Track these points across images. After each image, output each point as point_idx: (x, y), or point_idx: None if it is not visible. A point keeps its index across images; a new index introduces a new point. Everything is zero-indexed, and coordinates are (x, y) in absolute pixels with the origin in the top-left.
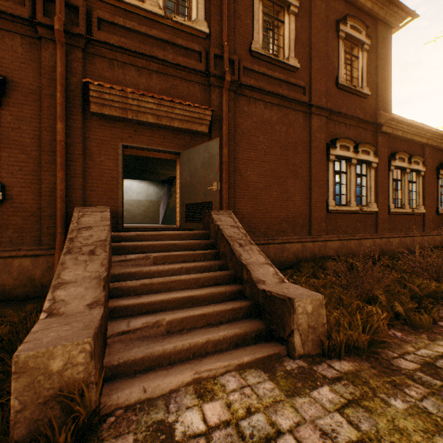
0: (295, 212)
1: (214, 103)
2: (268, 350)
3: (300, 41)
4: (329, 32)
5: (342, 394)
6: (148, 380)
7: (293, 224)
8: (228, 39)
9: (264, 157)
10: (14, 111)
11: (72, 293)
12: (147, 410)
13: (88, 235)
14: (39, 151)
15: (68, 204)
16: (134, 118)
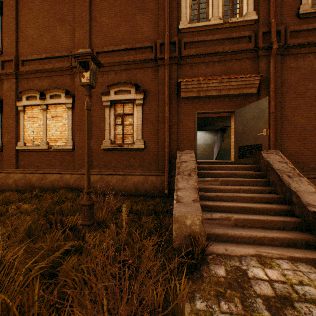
0: None
1: (261, 69)
2: None
3: None
4: None
5: None
6: (226, 246)
7: None
8: (275, 15)
9: (313, 102)
10: (148, 105)
11: (184, 193)
12: (228, 259)
13: (185, 166)
14: (157, 123)
15: (170, 149)
16: (204, 95)
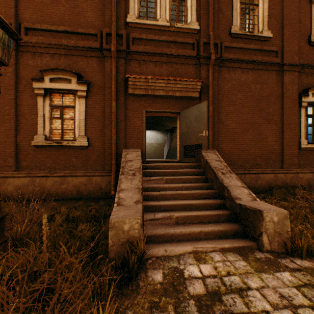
0: (268, 149)
1: (202, 76)
2: (242, 243)
3: (273, 15)
4: (301, 1)
5: (300, 279)
6: (167, 246)
7: (266, 159)
8: (213, 29)
9: (241, 109)
10: (93, 98)
11: (126, 195)
12: (167, 261)
13: (130, 165)
14: (104, 118)
15: (117, 147)
16: (152, 94)
